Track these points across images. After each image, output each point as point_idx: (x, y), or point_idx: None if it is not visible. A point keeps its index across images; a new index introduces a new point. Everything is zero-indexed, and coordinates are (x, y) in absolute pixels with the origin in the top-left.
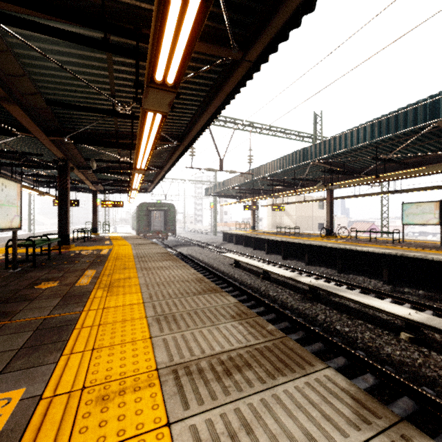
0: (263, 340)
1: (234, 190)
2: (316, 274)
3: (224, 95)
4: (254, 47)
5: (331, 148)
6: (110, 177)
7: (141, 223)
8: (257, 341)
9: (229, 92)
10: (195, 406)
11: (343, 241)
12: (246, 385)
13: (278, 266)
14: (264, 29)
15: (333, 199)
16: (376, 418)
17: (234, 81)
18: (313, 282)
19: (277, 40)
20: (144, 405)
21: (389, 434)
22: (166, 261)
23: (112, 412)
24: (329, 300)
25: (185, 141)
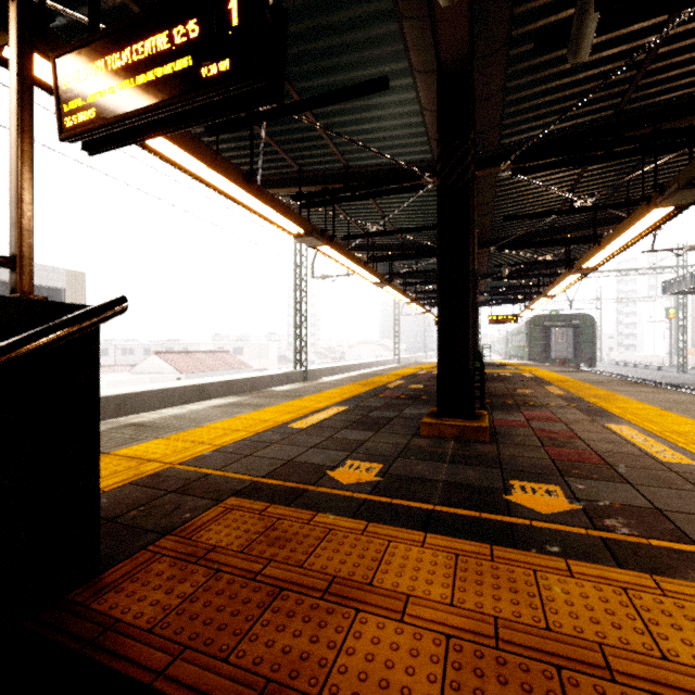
0: None
1: None
2: None
3: None
4: None
5: None
6: (500, 284)
7: (534, 347)
8: None
9: None
10: None
11: None
12: None
13: None
14: None
15: None
16: None
17: None
18: None
19: None
20: None
21: None
22: (640, 387)
23: None
24: None
25: None
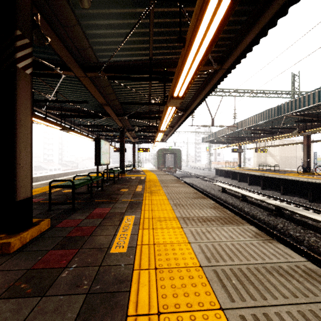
0: (223, 215)
1: (224, 138)
2: (287, 201)
3: (210, 86)
4: (226, 63)
5: (301, 104)
6: (142, 134)
7: (160, 162)
8: (220, 215)
9: (214, 84)
10: (191, 226)
11: (318, 177)
12: (211, 225)
13: (256, 194)
14: (231, 55)
15: (313, 142)
16: (261, 238)
17: (216, 79)
18: (278, 204)
19: (239, 58)
20: (173, 224)
21: (263, 241)
22: (177, 183)
23: (163, 223)
24: (291, 217)
25: (188, 111)
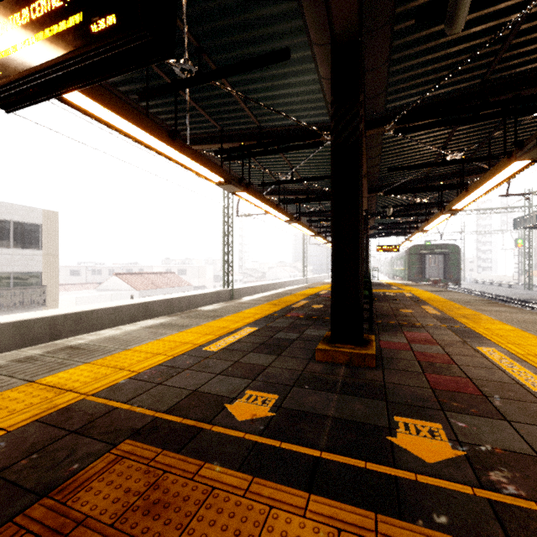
0: None
1: None
2: None
3: None
4: None
5: None
6: (386, 221)
7: (412, 269)
8: None
9: None
10: None
11: None
12: None
13: None
14: None
15: None
16: None
17: None
18: None
19: None
20: None
21: None
22: (499, 307)
23: None
24: None
25: None
